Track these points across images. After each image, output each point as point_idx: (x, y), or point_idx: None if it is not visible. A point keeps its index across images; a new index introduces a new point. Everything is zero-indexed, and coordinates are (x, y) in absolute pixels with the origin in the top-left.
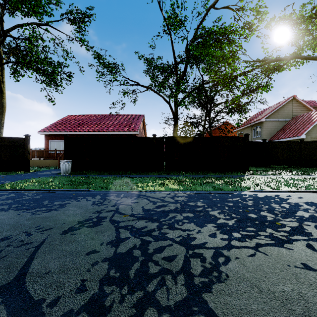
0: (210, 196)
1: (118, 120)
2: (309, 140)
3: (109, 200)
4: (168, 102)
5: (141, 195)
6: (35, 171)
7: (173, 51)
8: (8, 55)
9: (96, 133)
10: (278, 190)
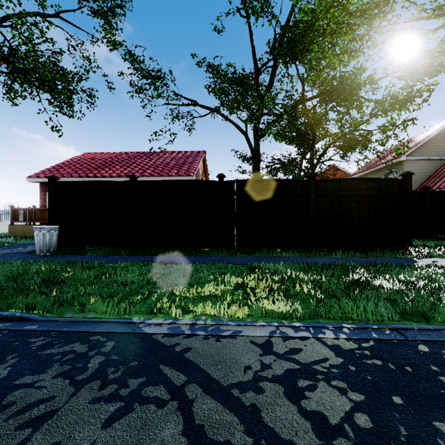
0: (444, 377)
1: (162, 159)
2: None
3: (4, 416)
4: (244, 132)
5: (169, 361)
6: None
7: (253, 49)
8: None
9: (123, 179)
10: None
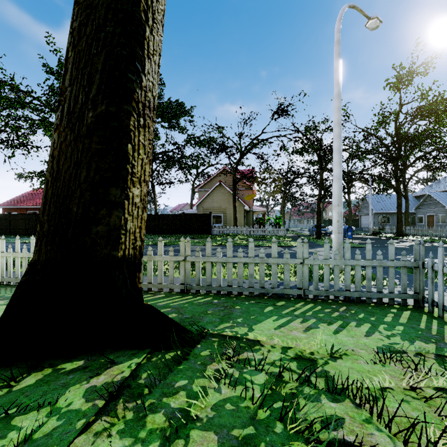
0: None
1: None
2: (202, 211)
3: None
4: None
5: None
6: None
7: None
8: None
9: (35, 207)
10: (21, 242)
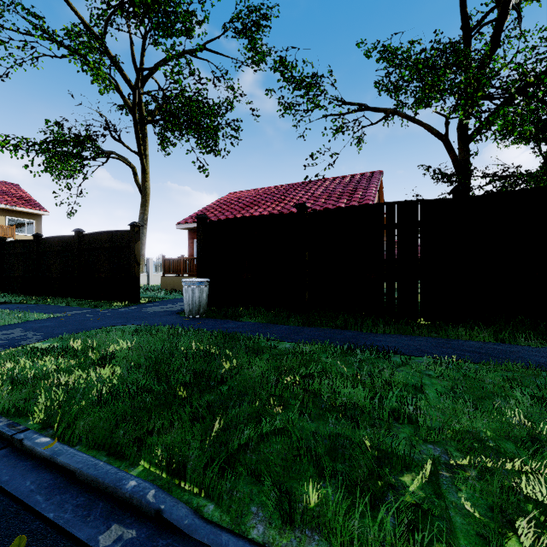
0: None
1: (323, 187)
2: None
3: None
4: (441, 136)
5: None
6: (150, 302)
7: None
8: (153, 114)
9: None
10: None
